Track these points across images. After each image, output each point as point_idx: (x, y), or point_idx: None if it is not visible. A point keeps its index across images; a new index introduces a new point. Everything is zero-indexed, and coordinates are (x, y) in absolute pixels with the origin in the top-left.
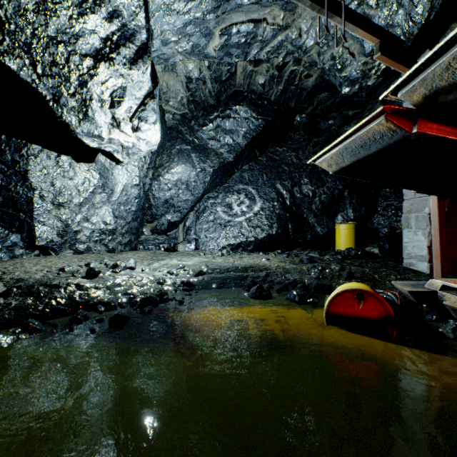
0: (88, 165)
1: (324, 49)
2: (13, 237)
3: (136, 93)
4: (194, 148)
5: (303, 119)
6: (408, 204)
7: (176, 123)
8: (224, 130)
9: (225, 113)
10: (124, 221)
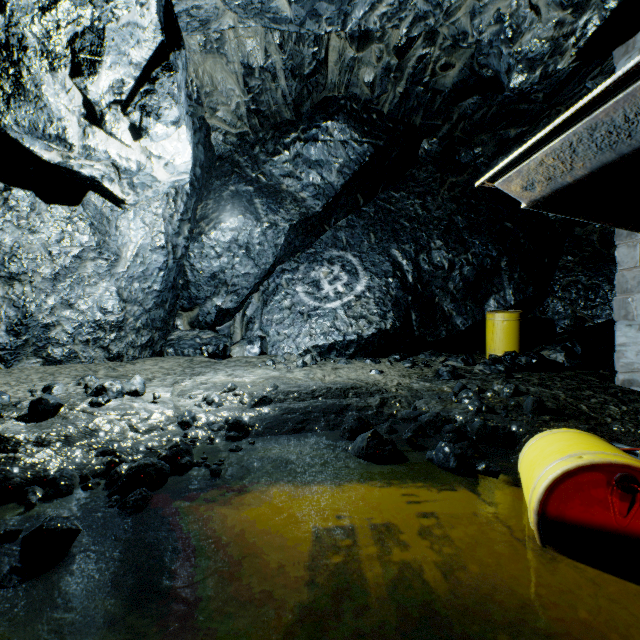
0: (70, 209)
1: (484, 2)
2: None
3: (129, 50)
4: (259, 189)
5: (433, 146)
6: (626, 278)
7: (230, 150)
8: (308, 161)
9: (309, 133)
10: (140, 308)
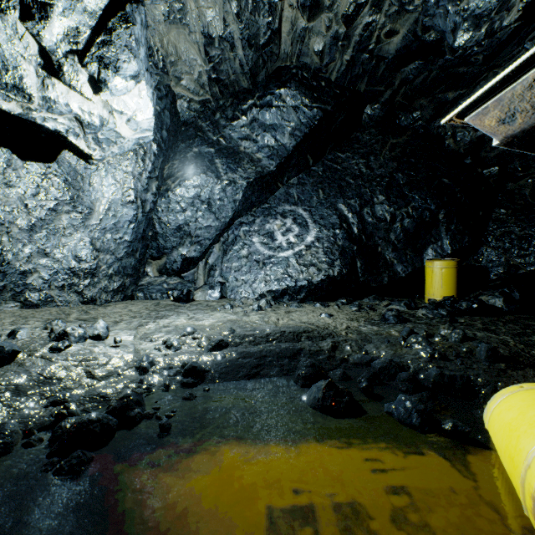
0: (45, 166)
1: None
2: None
3: None
4: (219, 151)
5: (375, 111)
6: None
7: (194, 116)
8: (263, 125)
9: (264, 99)
10: (112, 257)
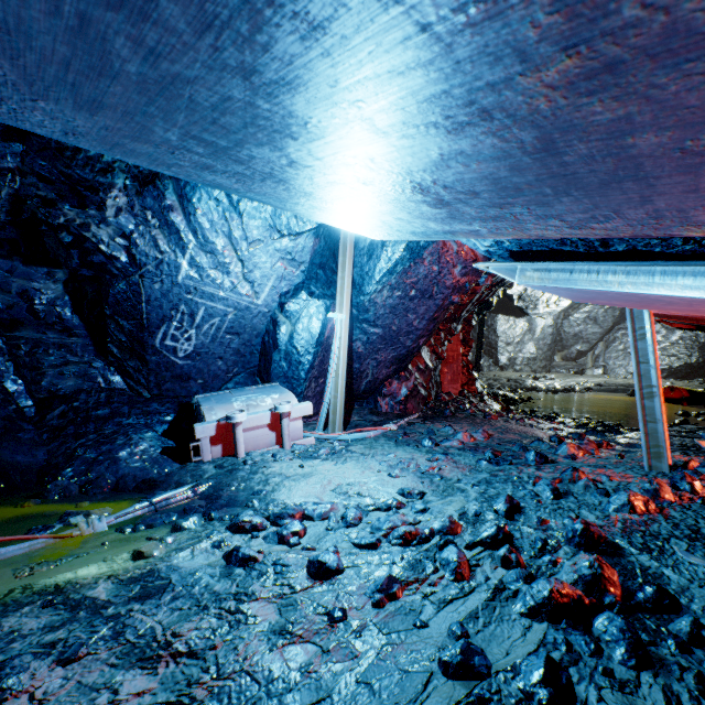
0: (522, 319)
1: None
2: (489, 361)
3: None
4: None
5: None
6: None
7: None
8: None
9: None
10: (541, 352)
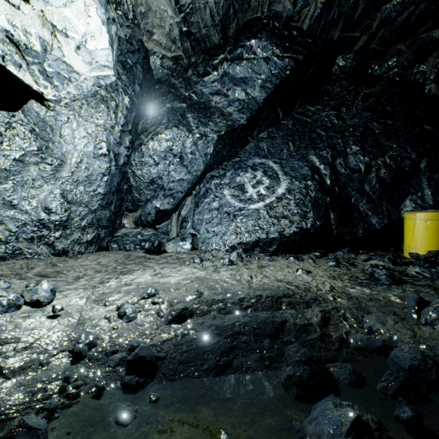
0: (9, 114)
1: None
2: None
3: None
4: (191, 106)
5: (347, 62)
6: None
7: (167, 74)
8: (233, 79)
9: (234, 52)
10: (85, 209)
